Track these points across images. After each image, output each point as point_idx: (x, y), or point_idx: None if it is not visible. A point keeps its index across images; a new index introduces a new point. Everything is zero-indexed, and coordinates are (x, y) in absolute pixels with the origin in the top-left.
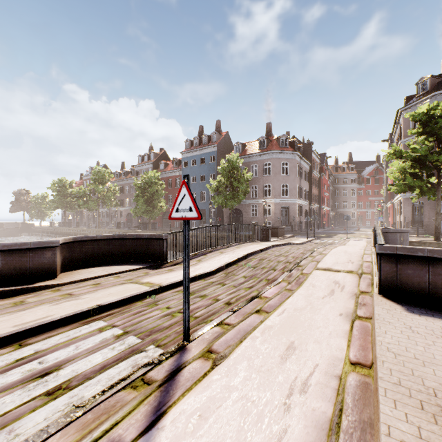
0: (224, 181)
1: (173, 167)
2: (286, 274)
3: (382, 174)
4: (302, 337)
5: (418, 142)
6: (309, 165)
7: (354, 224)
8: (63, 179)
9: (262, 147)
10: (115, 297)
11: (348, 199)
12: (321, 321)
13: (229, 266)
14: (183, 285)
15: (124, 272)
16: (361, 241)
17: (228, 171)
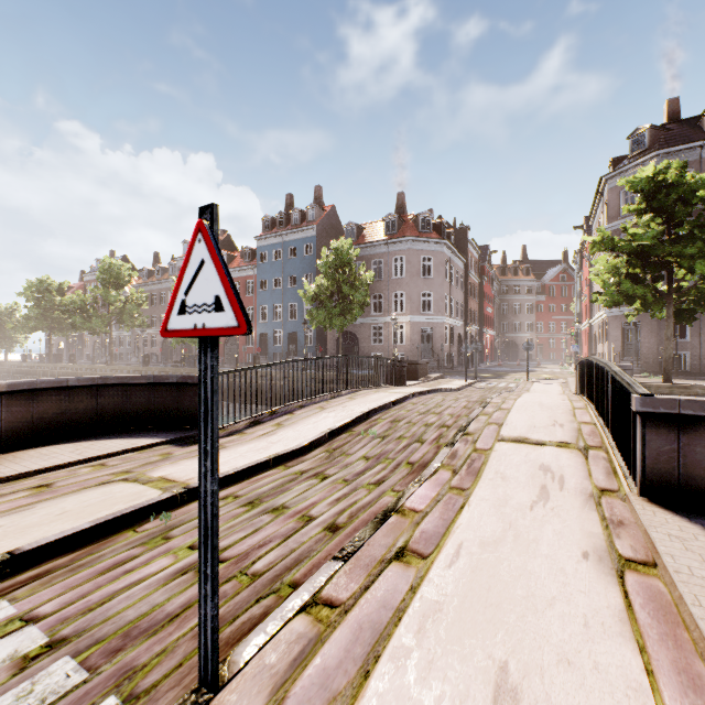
0: (327, 286)
1: (243, 262)
2: (447, 452)
3: (572, 280)
4: (524, 643)
5: (642, 224)
6: (463, 263)
7: (531, 358)
8: (46, 280)
9: (390, 231)
10: (70, 523)
11: (522, 318)
12: (551, 580)
13: (336, 435)
14: (199, 525)
15: (120, 454)
16: (552, 384)
17: (335, 268)
